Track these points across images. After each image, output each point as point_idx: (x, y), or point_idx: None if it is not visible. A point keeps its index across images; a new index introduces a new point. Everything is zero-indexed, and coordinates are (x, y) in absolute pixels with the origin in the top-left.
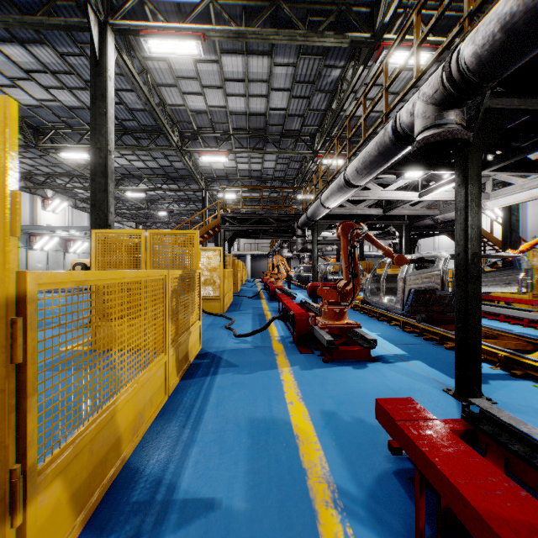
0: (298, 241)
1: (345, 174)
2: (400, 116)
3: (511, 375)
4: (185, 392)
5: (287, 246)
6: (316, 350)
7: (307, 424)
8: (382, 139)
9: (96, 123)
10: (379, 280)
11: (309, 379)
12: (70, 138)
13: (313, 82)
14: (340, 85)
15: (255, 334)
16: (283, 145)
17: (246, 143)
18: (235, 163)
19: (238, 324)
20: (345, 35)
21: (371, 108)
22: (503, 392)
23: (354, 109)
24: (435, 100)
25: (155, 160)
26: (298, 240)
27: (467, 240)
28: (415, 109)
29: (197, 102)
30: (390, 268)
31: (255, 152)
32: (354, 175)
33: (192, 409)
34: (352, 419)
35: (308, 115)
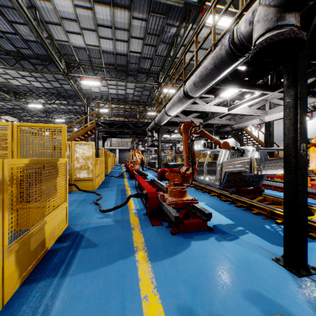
0: (148, 140)
1: (184, 88)
2: (238, 27)
3: (309, 237)
4: (29, 293)
5: (141, 143)
6: (164, 221)
7: None
8: (219, 52)
9: None
10: (201, 165)
11: (162, 257)
12: None
13: (159, 35)
14: (175, 39)
15: (116, 209)
16: (139, 78)
17: (114, 75)
18: (107, 88)
19: (104, 199)
20: None
21: (201, 43)
22: (314, 256)
23: (188, 46)
24: (279, 1)
25: (49, 82)
26: (149, 139)
27: (297, 133)
28: (255, 16)
29: (78, 41)
30: (202, 157)
31: (120, 81)
32: (191, 87)
33: None
34: None
35: (155, 59)
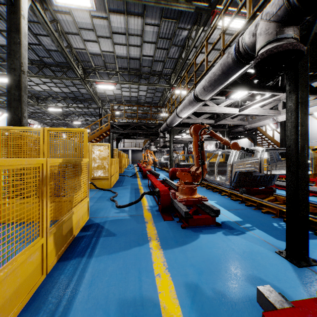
0: (160, 140)
1: (194, 92)
2: (243, 38)
3: (316, 234)
4: (64, 267)
5: (153, 144)
6: (175, 217)
7: (174, 303)
8: (226, 60)
9: (11, 50)
10: (212, 165)
11: (172, 246)
12: (5, 68)
13: (170, 39)
14: (187, 41)
15: (131, 205)
16: (151, 80)
17: (128, 78)
18: (121, 91)
19: (120, 197)
20: (192, 4)
21: (211, 48)
22: None
23: (199, 51)
24: (278, 17)
25: (67, 87)
26: (161, 140)
27: (298, 135)
28: (258, 29)
29: (94, 48)
30: (214, 158)
31: (133, 84)
32: (201, 91)
33: (65, 291)
34: (214, 293)
35: (167, 61)
